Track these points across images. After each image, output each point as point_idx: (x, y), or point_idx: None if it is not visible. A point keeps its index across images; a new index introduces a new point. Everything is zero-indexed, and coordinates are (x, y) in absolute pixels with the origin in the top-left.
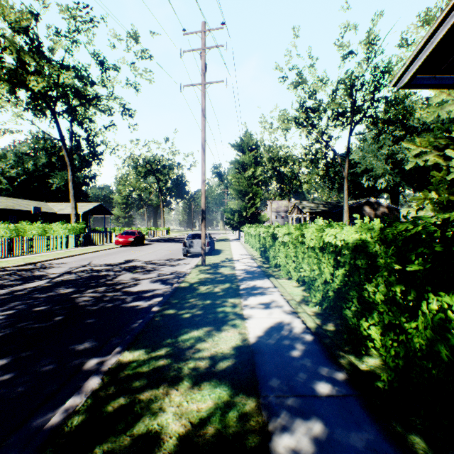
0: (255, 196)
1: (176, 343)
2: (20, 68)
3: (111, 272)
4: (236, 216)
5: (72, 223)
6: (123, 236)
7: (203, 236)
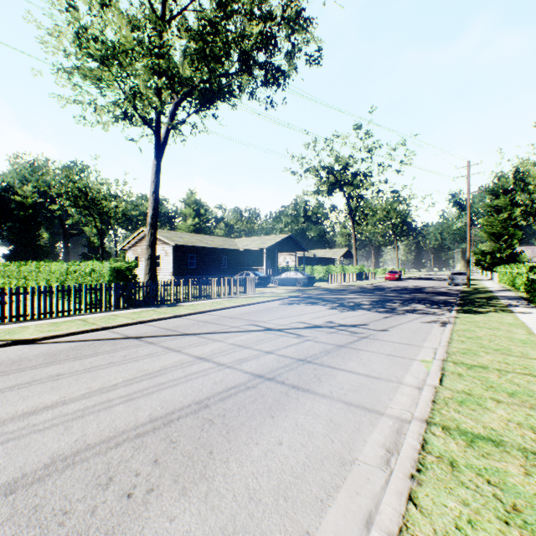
0: (511, 238)
1: (473, 294)
2: (337, 181)
3: (418, 288)
4: (487, 257)
5: (354, 265)
6: (390, 274)
7: (467, 272)
